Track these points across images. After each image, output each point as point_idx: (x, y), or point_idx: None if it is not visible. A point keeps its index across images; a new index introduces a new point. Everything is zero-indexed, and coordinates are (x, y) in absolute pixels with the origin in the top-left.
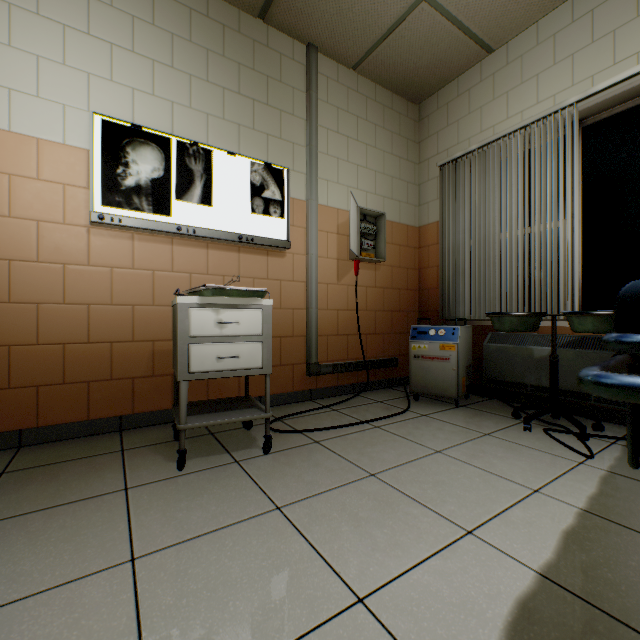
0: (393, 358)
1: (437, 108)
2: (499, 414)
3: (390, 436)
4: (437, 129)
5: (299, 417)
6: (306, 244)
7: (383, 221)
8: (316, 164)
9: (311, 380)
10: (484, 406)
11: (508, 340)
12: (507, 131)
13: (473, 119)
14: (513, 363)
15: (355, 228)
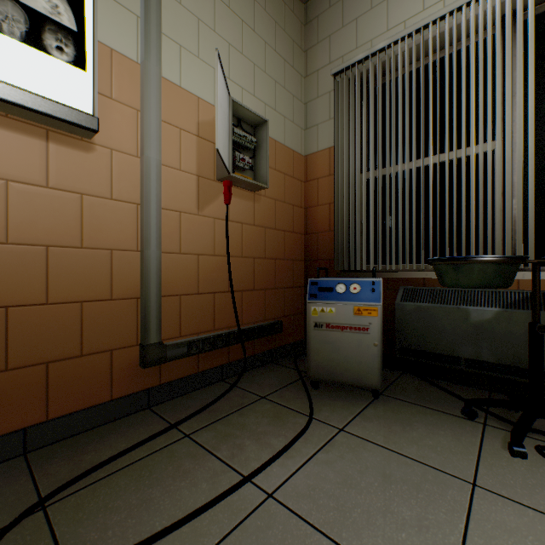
0: (277, 322)
1: (329, 6)
2: (440, 409)
3: (306, 543)
4: (329, 32)
5: (100, 481)
6: (139, 138)
7: (265, 131)
8: (158, 5)
9: (150, 372)
10: (407, 391)
11: (430, 297)
12: (429, 19)
13: (377, 15)
14: (440, 328)
15: (225, 125)
